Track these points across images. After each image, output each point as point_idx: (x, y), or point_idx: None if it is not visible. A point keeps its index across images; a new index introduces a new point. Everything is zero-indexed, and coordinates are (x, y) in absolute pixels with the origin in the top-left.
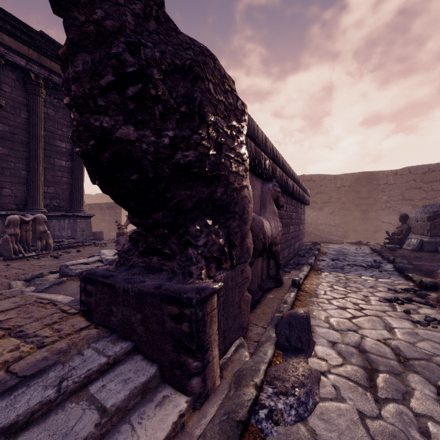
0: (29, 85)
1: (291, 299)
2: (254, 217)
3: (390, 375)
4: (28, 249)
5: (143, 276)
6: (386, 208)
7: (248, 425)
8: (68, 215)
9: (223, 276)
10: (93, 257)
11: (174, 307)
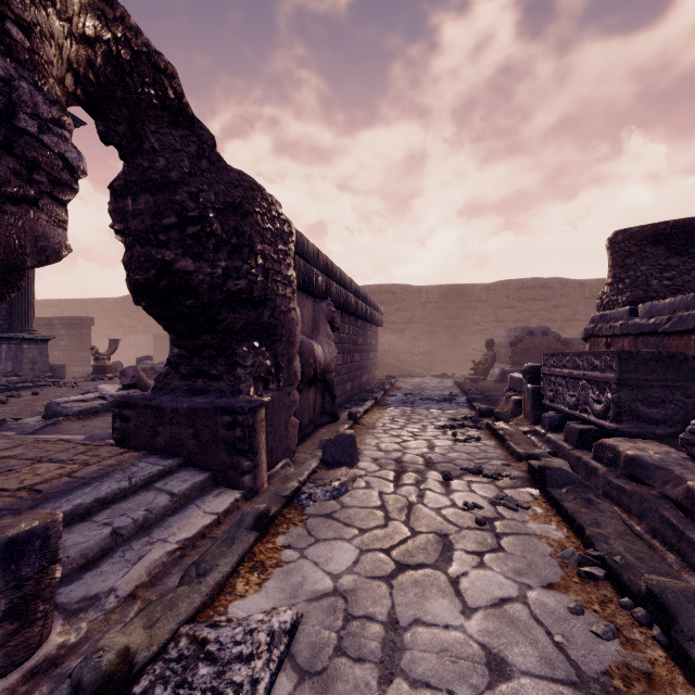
0: None
1: (344, 429)
2: (303, 340)
3: (414, 473)
4: None
5: (189, 398)
6: (478, 332)
7: (292, 503)
8: (7, 337)
9: (270, 395)
10: (90, 393)
11: (228, 416)
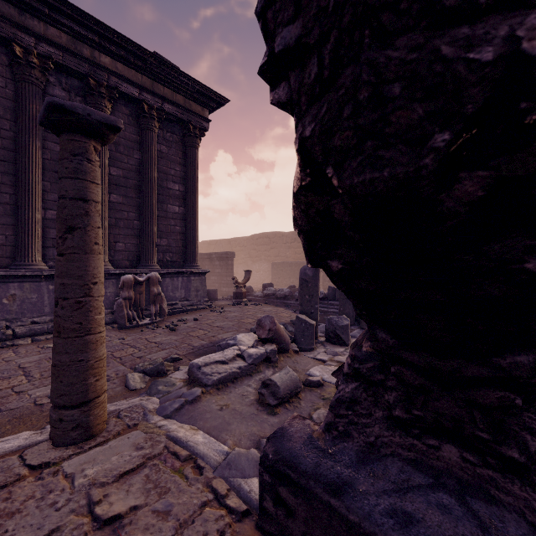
0: (142, 119)
1: None
2: None
3: None
4: (142, 315)
5: (434, 508)
6: None
7: None
8: (181, 272)
9: None
10: (229, 348)
11: None
